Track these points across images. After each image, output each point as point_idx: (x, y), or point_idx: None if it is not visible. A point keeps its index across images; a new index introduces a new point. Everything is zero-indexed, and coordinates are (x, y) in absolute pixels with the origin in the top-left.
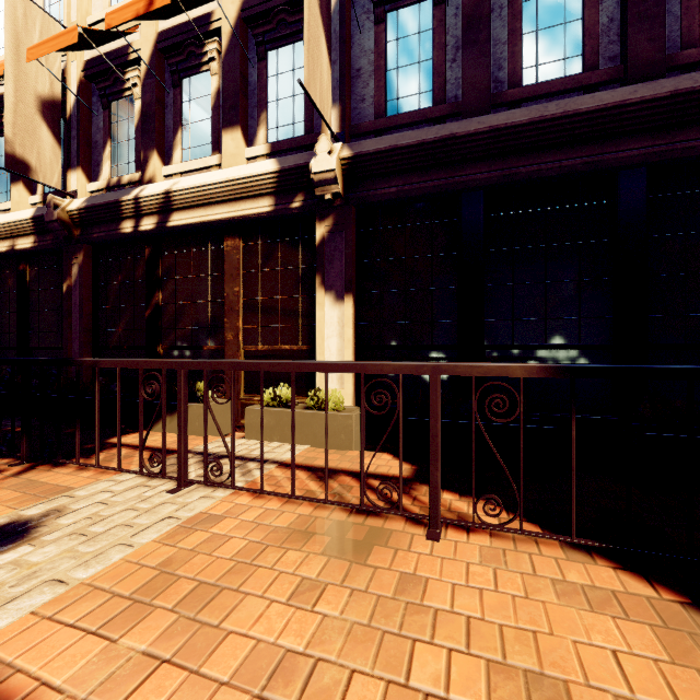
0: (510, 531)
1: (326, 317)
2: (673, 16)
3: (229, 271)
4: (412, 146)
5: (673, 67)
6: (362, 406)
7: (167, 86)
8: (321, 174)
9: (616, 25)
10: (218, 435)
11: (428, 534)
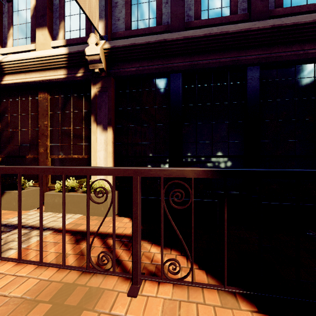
0: (185, 284)
1: (97, 139)
2: None
3: (41, 112)
4: (143, 44)
5: (271, 16)
6: (88, 198)
7: (4, 1)
8: (91, 56)
9: None
10: (30, 209)
11: (129, 291)
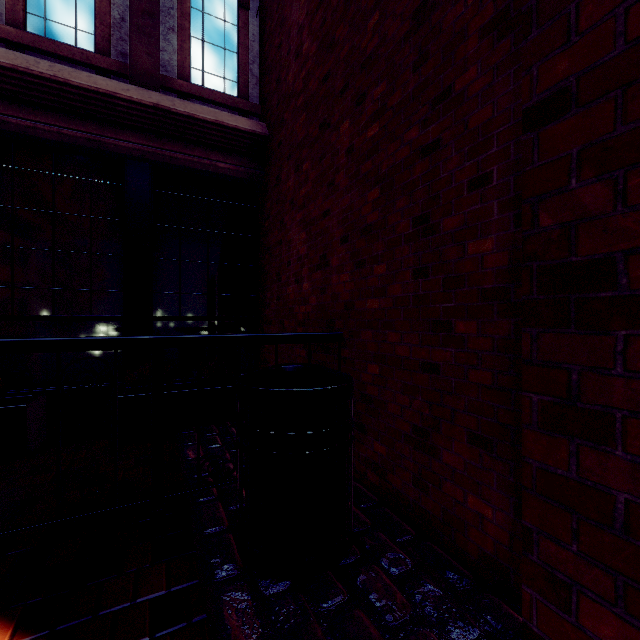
0: None
1: None
2: (173, 47)
3: None
4: None
5: (170, 88)
6: None
7: None
8: None
9: (127, 26)
10: None
11: None
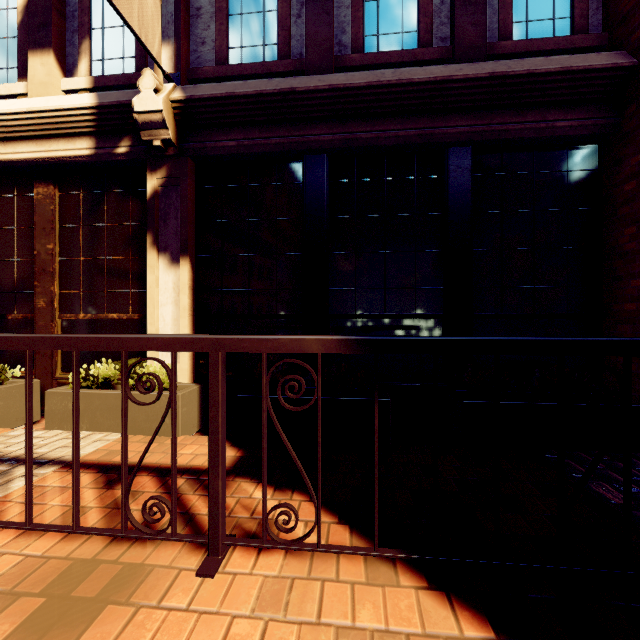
0: (306, 548)
1: (159, 282)
2: (492, 9)
3: (40, 224)
4: (251, 95)
5: (492, 55)
6: (123, 395)
7: None
8: (145, 114)
9: (446, 8)
10: (15, 425)
11: (202, 566)
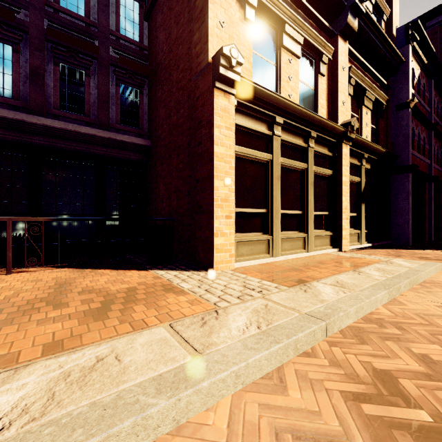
0: (39, 267)
1: None
2: (113, 111)
3: None
4: None
5: (113, 127)
6: None
7: None
8: None
9: (96, 105)
10: None
11: (6, 274)
